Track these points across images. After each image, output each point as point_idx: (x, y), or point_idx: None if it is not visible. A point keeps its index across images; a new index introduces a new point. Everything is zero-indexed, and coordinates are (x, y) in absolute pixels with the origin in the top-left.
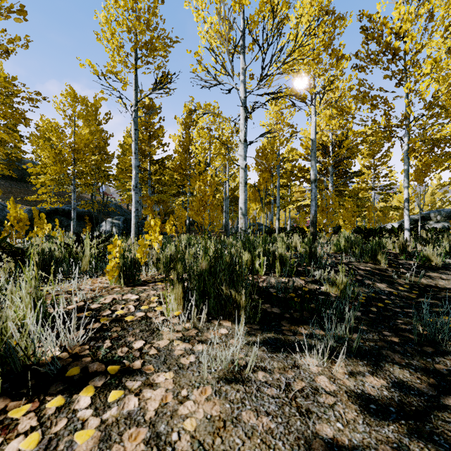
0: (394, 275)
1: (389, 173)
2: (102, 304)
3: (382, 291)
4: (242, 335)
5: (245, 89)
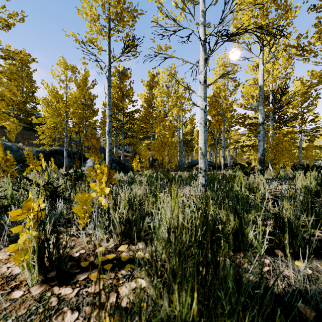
0: None
1: (315, 118)
2: None
3: None
4: None
5: (205, 31)
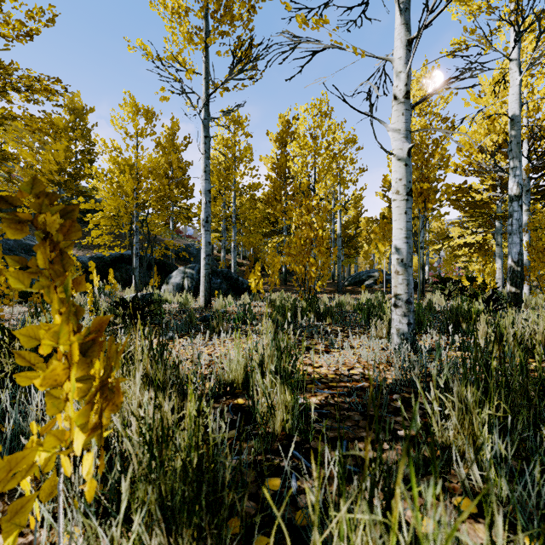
0: None
1: None
2: None
3: None
4: None
5: None
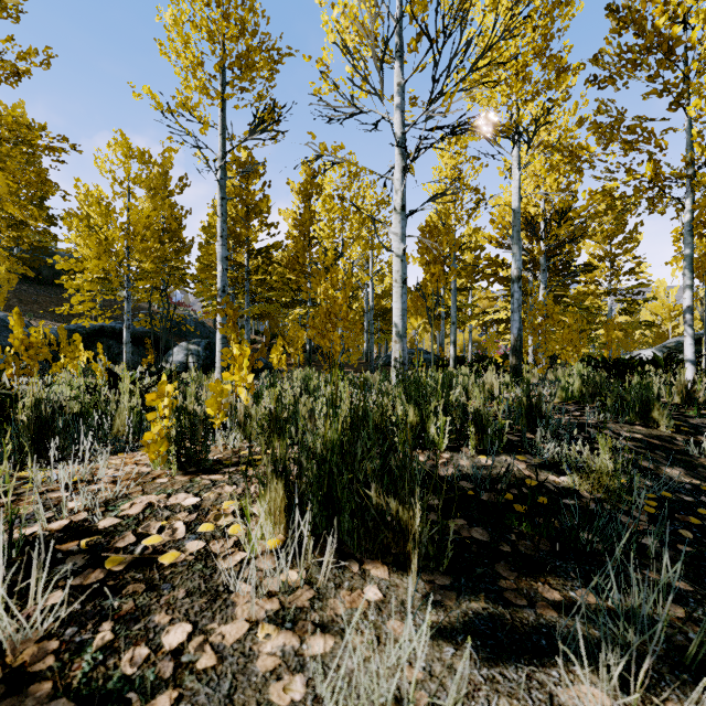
0: (691, 450)
1: (636, 268)
2: (122, 517)
3: (679, 484)
4: (415, 604)
5: (403, 119)
